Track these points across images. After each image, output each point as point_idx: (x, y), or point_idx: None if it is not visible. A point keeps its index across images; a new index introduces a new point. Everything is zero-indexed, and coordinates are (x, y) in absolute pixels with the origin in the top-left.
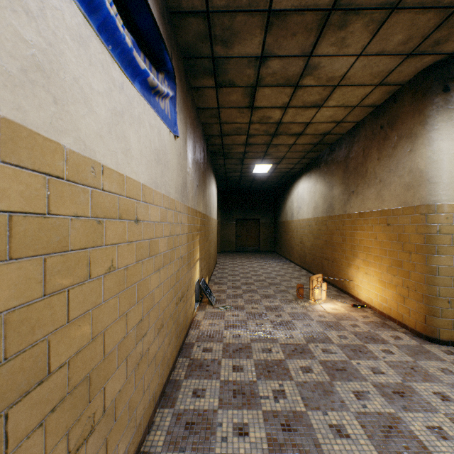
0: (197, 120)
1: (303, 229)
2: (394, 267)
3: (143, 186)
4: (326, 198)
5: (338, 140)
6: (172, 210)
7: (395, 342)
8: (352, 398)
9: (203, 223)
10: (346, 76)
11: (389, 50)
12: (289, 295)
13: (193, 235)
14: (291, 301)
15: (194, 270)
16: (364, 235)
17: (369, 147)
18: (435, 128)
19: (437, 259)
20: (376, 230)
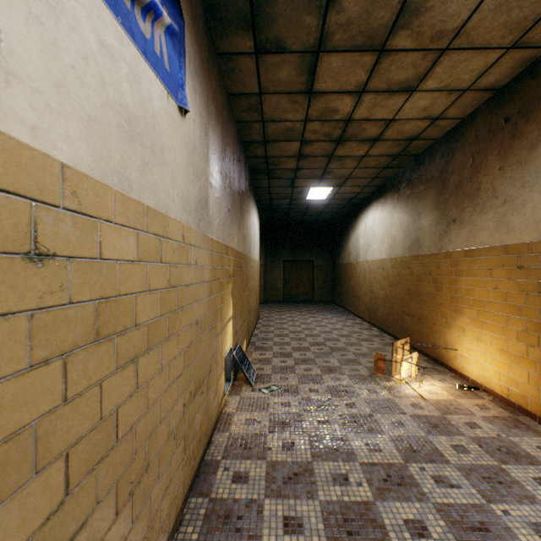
0: (229, 113)
1: (373, 273)
2: (531, 333)
3: (71, 173)
4: (409, 231)
5: (428, 149)
6: (173, 240)
7: None
8: None
9: (238, 265)
10: (464, 29)
11: None
12: (361, 368)
13: (221, 284)
14: (365, 377)
15: (222, 337)
16: (475, 282)
17: (484, 152)
18: None
19: None
20: (496, 276)
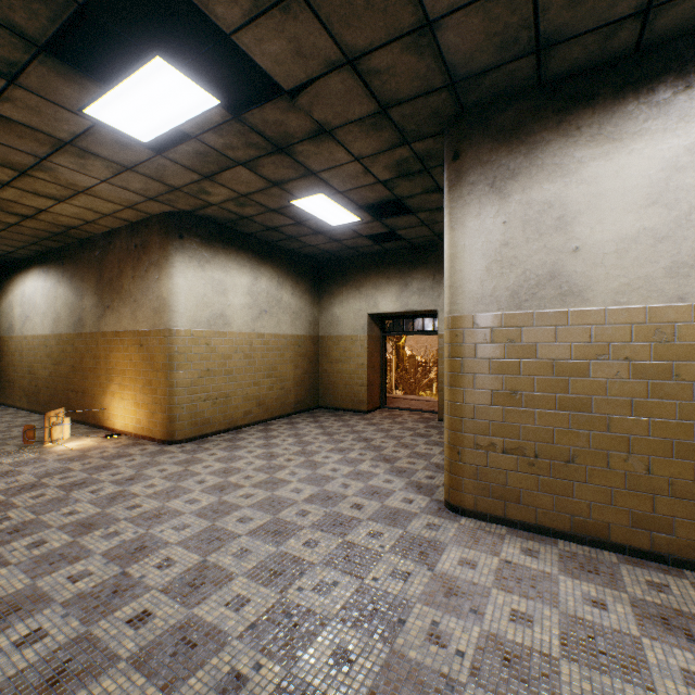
0: None
1: (35, 351)
2: (147, 387)
3: None
4: (75, 309)
5: (91, 239)
6: None
7: (142, 453)
8: (89, 494)
9: None
10: (93, 189)
11: (133, 189)
12: (9, 447)
13: None
14: (13, 452)
15: None
16: (121, 356)
17: (126, 262)
18: (175, 265)
19: (176, 375)
20: (132, 351)
